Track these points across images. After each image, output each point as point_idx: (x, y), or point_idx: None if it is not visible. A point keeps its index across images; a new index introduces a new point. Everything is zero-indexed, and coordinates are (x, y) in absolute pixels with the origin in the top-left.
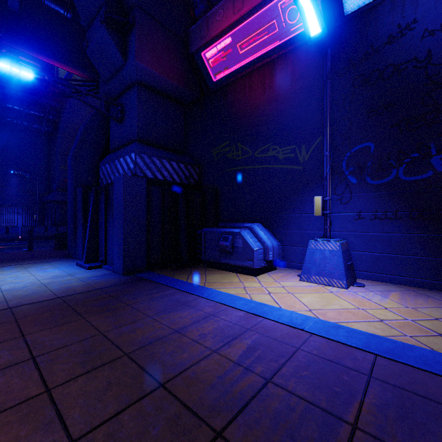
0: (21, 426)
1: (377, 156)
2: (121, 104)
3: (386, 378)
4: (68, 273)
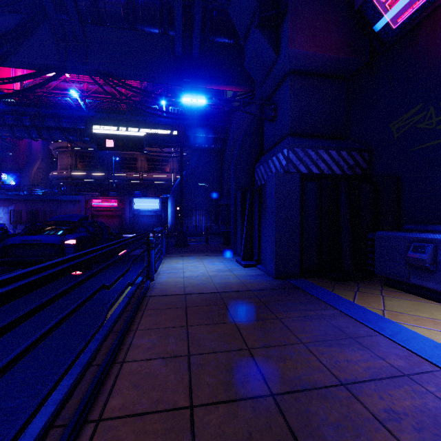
0: None
1: None
2: (273, 102)
3: None
4: (228, 269)
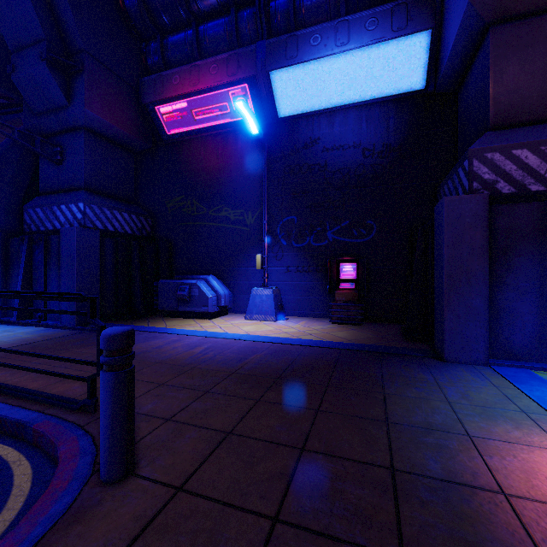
0: None
1: (298, 227)
2: (60, 145)
3: (273, 348)
4: (3, 330)
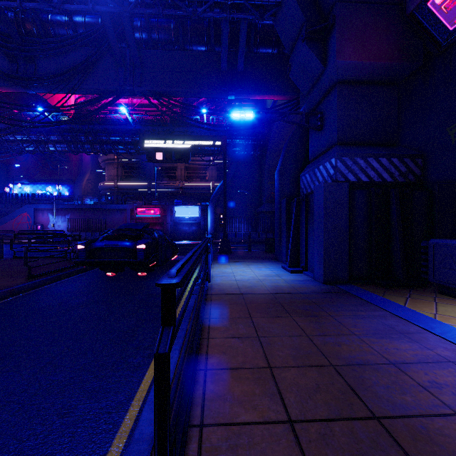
0: (255, 385)
1: None
2: (320, 112)
3: None
4: (276, 274)
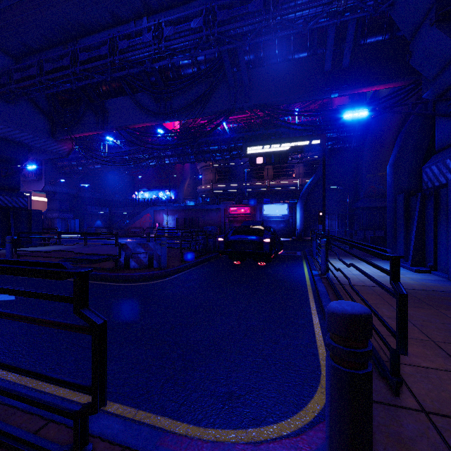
0: (424, 349)
1: None
2: None
3: None
4: None
